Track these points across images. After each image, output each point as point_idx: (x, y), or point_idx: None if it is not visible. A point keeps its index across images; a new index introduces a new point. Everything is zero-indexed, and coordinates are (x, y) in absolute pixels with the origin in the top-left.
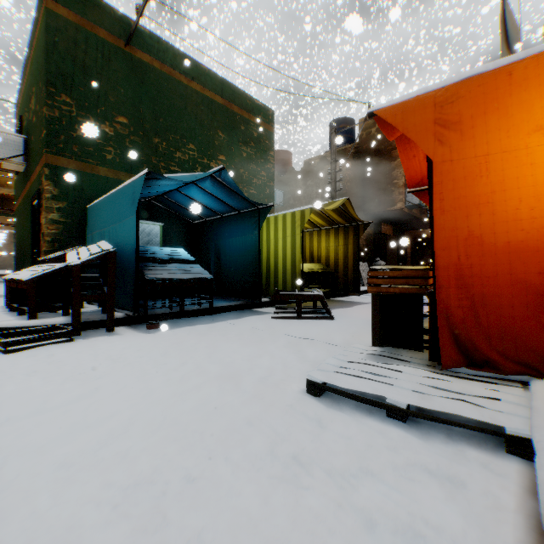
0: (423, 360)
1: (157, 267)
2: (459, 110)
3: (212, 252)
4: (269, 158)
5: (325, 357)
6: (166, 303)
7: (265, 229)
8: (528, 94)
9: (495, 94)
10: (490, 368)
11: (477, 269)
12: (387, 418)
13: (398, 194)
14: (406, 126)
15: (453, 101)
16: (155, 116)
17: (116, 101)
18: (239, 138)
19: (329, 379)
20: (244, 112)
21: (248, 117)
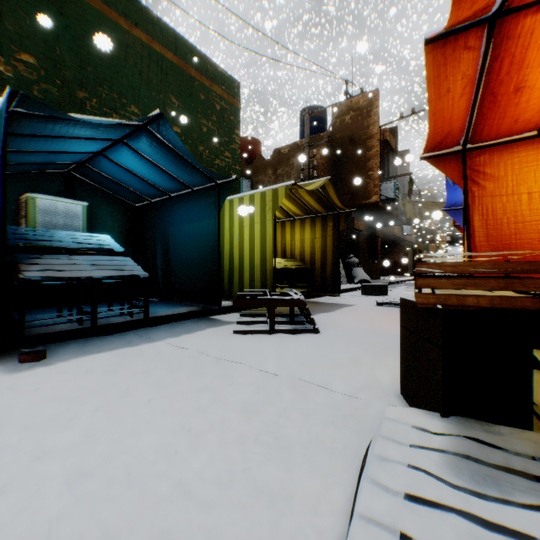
0: None
1: (53, 260)
2: None
3: (159, 242)
4: (234, 137)
5: (331, 436)
6: (64, 317)
7: (227, 214)
8: None
9: None
10: None
11: None
12: None
13: (373, 186)
14: None
15: None
16: (80, 62)
17: (18, 31)
18: (197, 109)
19: None
20: (204, 79)
21: (209, 86)
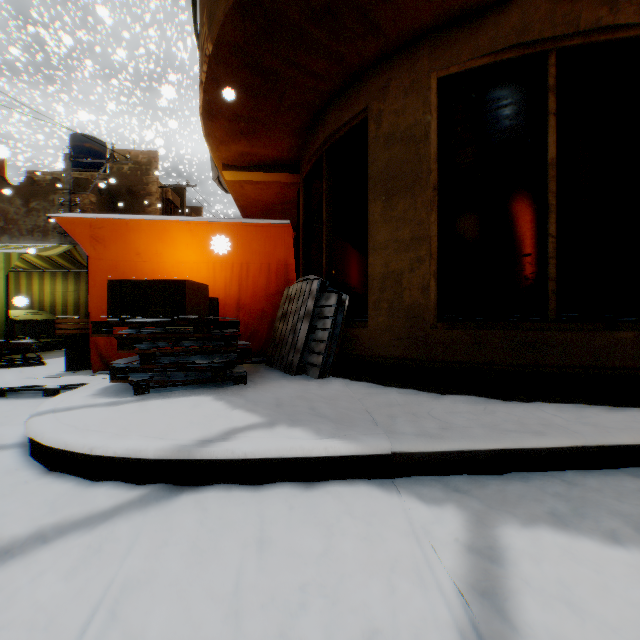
0: (90, 372)
1: None
2: (105, 233)
3: None
4: None
5: None
6: None
7: None
8: (135, 236)
9: (122, 231)
10: None
11: None
12: (45, 397)
13: None
14: (76, 233)
15: (102, 227)
16: None
17: None
18: None
19: (7, 386)
20: None
21: None
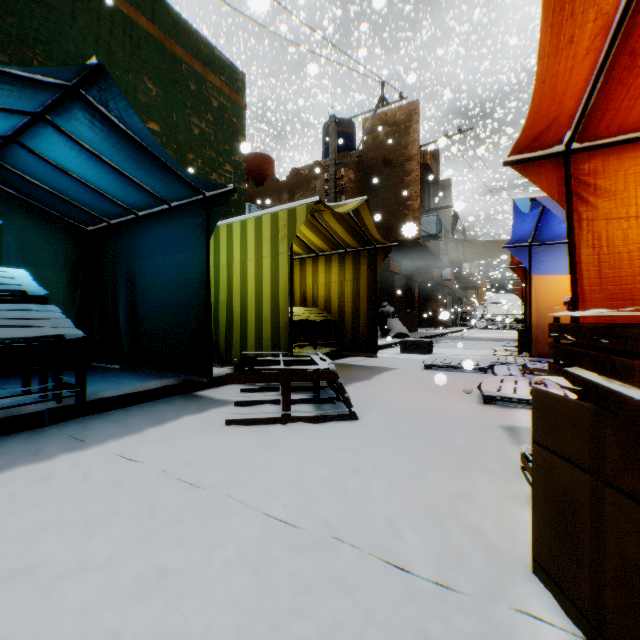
0: None
1: None
2: None
3: (122, 283)
4: (237, 146)
5: None
6: None
7: (224, 244)
8: None
9: None
10: None
11: None
12: None
13: (412, 219)
14: None
15: None
16: None
17: None
18: (186, 103)
19: None
20: (195, 63)
21: (203, 73)
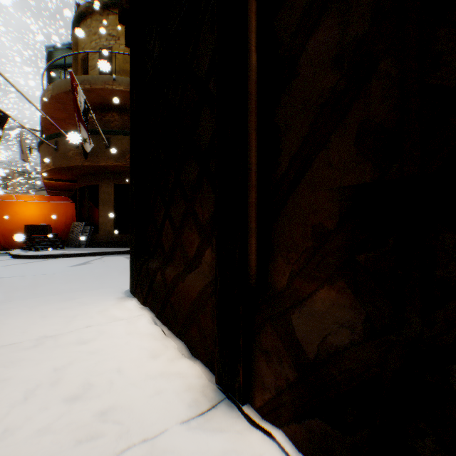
0: None
1: None
2: (4, 205)
3: None
4: None
5: None
6: None
7: None
8: (16, 206)
9: (11, 205)
10: (10, 249)
11: (7, 233)
12: None
13: None
14: None
15: (3, 204)
16: None
17: None
18: None
19: None
20: None
21: None
